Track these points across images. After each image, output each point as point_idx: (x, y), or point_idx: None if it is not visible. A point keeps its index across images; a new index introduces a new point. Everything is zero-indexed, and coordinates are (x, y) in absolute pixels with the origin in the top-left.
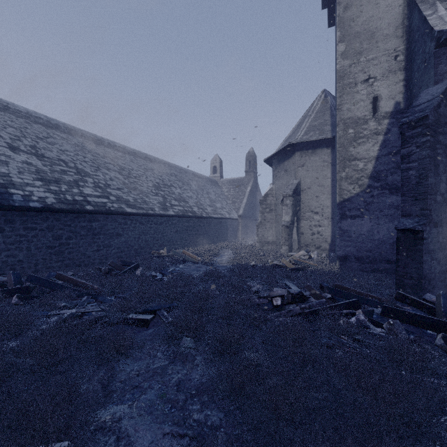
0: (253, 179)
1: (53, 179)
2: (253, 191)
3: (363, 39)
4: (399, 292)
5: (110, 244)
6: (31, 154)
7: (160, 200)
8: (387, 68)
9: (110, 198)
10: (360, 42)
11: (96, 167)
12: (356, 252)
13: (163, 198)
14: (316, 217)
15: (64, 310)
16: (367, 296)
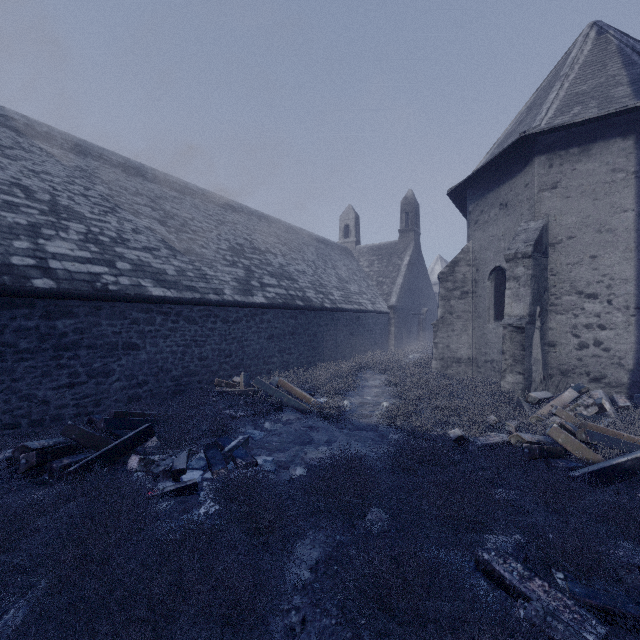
0: (414, 243)
1: None
2: (414, 265)
3: None
4: None
5: (108, 370)
6: None
7: (239, 274)
8: None
9: (115, 265)
10: None
11: (109, 207)
12: None
13: (247, 270)
14: (592, 306)
15: None
16: None
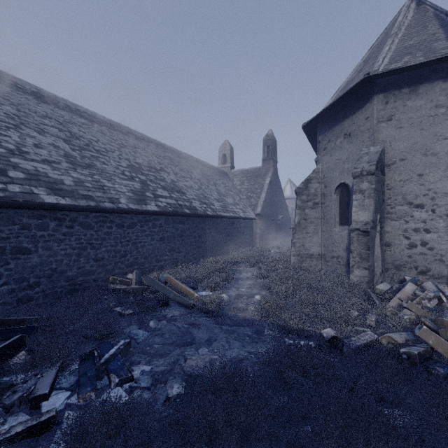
0: (273, 168)
1: None
2: (273, 184)
3: None
4: None
5: None
6: None
7: (135, 186)
8: None
9: (6, 174)
10: None
11: (12, 124)
12: None
13: (143, 184)
14: (419, 214)
15: None
16: None
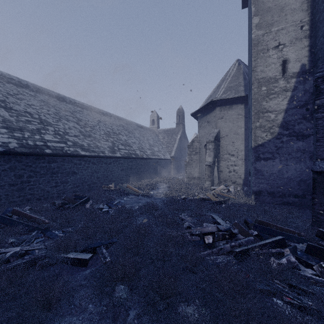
0: (182, 129)
1: (17, 128)
2: (182, 138)
3: (274, 13)
4: (320, 230)
5: (67, 181)
6: (0, 107)
7: (109, 144)
8: (295, 36)
9: (67, 143)
10: (272, 16)
11: (58, 118)
12: (268, 188)
13: (112, 143)
14: (232, 158)
15: (9, 248)
16: (287, 231)
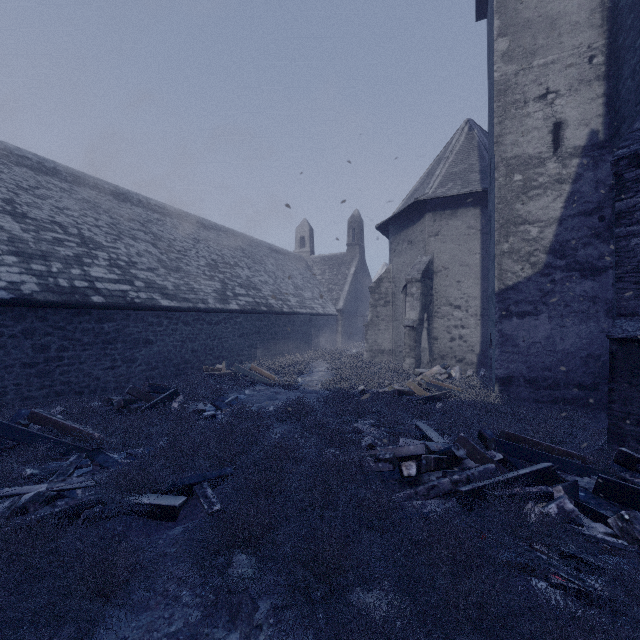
0: (359, 255)
1: (38, 253)
2: (359, 274)
3: (537, 31)
4: (622, 450)
5: (134, 358)
6: (4, 213)
7: (217, 286)
8: (577, 77)
9: (134, 284)
10: (533, 36)
11: (116, 235)
12: (527, 371)
13: (222, 283)
14: (458, 314)
15: (27, 486)
16: (561, 453)
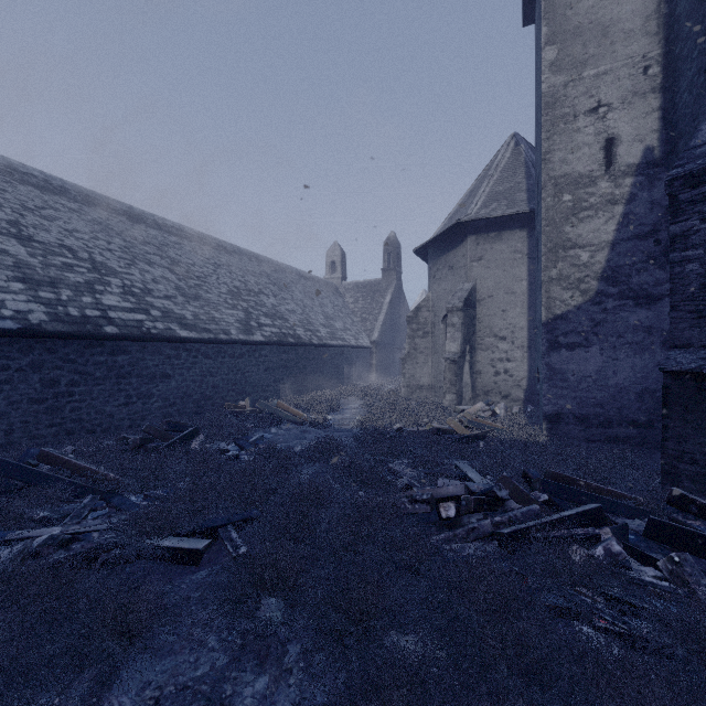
0: (396, 282)
1: (46, 280)
2: (396, 302)
3: (588, 39)
4: (675, 490)
5: (150, 393)
6: (9, 236)
7: (240, 316)
8: (631, 89)
9: (150, 313)
10: (583, 45)
11: (129, 259)
12: (576, 407)
13: (246, 312)
14: (503, 345)
15: (39, 529)
16: (611, 494)
